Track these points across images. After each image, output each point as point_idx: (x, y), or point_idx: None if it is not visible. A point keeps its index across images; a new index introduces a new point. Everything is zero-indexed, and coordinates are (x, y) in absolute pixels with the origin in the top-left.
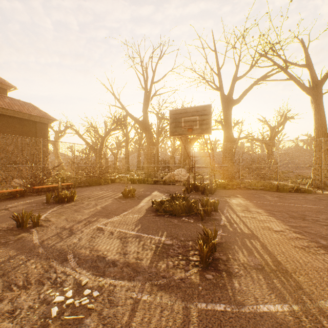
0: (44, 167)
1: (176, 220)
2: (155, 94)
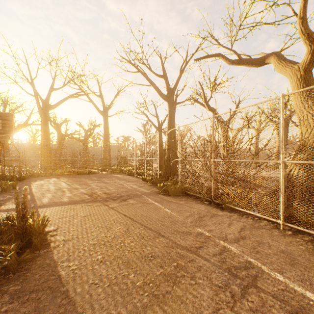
0: None
1: None
2: None
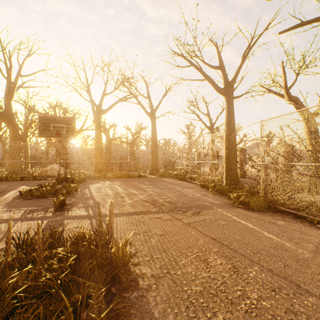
0: None
1: (43, 199)
2: (22, 85)
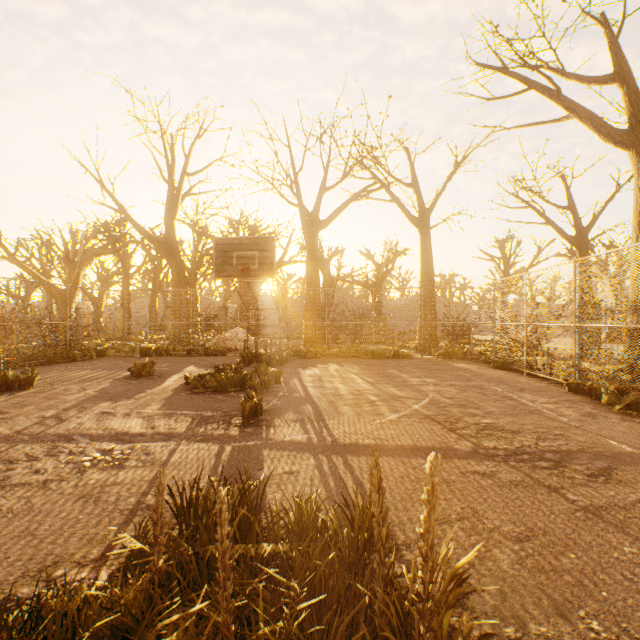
0: None
1: (221, 395)
2: (189, 192)
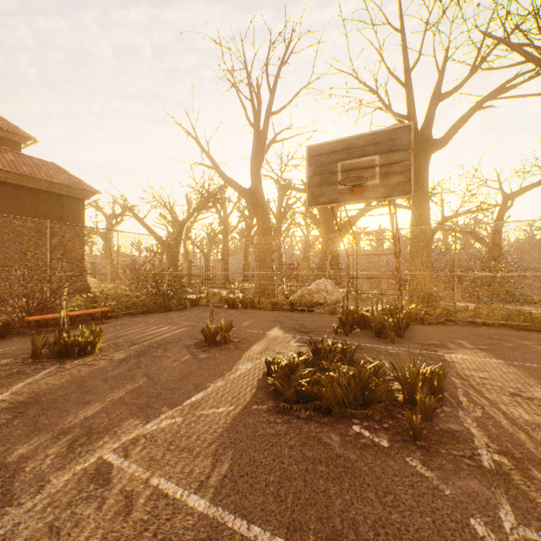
0: (53, 277)
1: (334, 433)
2: (273, 140)
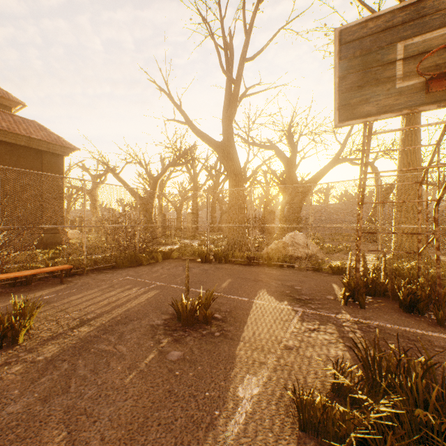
0: None
1: None
2: (244, 94)
